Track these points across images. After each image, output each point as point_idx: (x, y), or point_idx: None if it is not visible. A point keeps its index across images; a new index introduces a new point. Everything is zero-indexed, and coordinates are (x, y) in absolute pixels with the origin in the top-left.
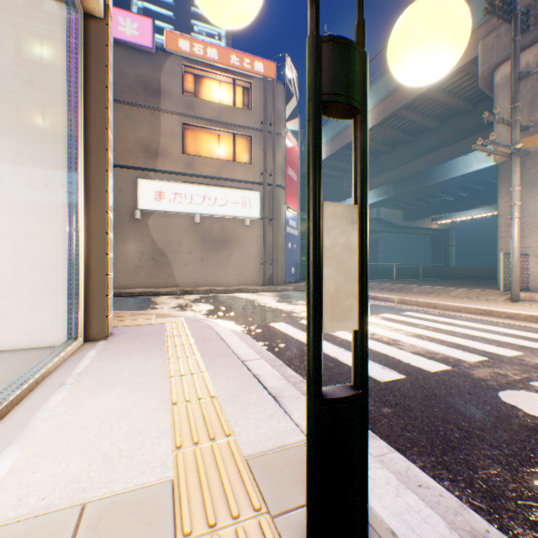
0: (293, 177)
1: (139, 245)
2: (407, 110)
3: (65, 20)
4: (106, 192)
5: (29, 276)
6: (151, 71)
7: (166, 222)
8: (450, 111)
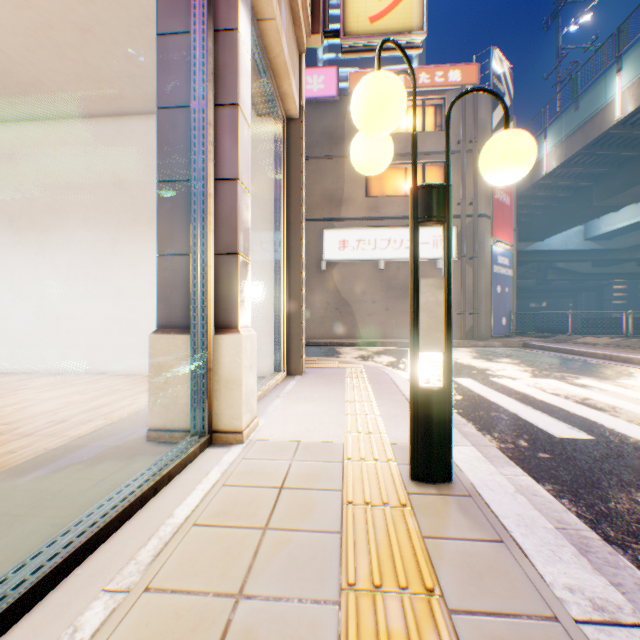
0: (504, 201)
1: (324, 296)
2: None
3: (274, 130)
4: (300, 256)
5: (252, 323)
6: (335, 120)
7: (349, 271)
8: None
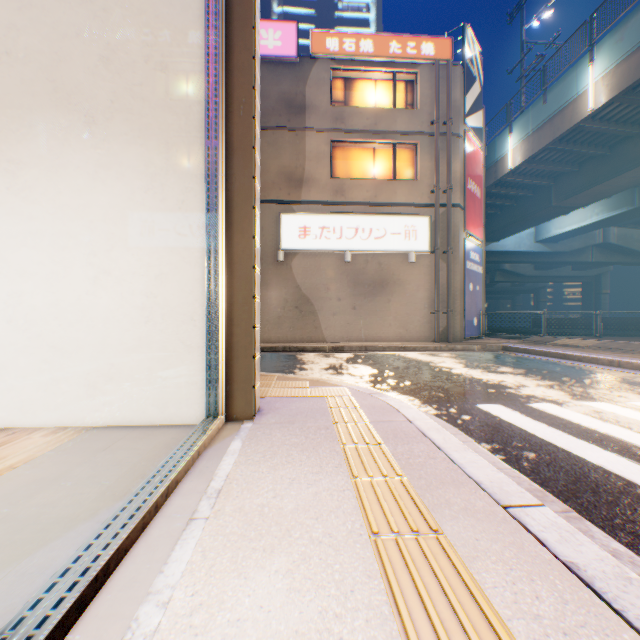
0: (475, 193)
1: (281, 292)
2: None
3: None
4: (252, 208)
5: (161, 328)
6: (295, 85)
7: (311, 263)
8: None
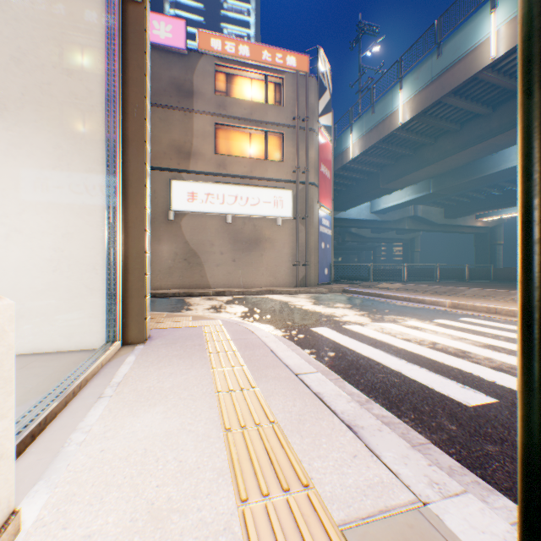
0: (326, 174)
1: (172, 246)
2: (453, 96)
3: (103, 6)
4: (144, 186)
5: (67, 275)
6: (184, 73)
7: (199, 223)
8: (504, 94)
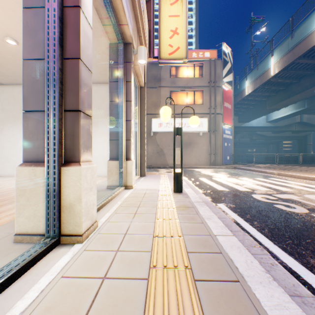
0: (228, 107)
1: (152, 147)
2: (302, 58)
3: (135, 91)
4: (145, 135)
5: None
6: (157, 71)
7: (163, 136)
8: None
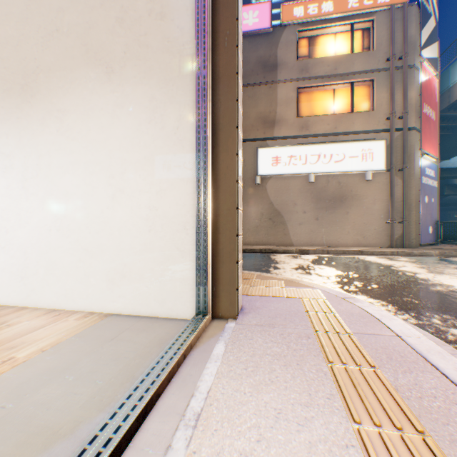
0: (430, 116)
1: (258, 207)
2: None
3: None
4: (234, 128)
5: (160, 235)
6: (268, 50)
7: (281, 184)
8: None
